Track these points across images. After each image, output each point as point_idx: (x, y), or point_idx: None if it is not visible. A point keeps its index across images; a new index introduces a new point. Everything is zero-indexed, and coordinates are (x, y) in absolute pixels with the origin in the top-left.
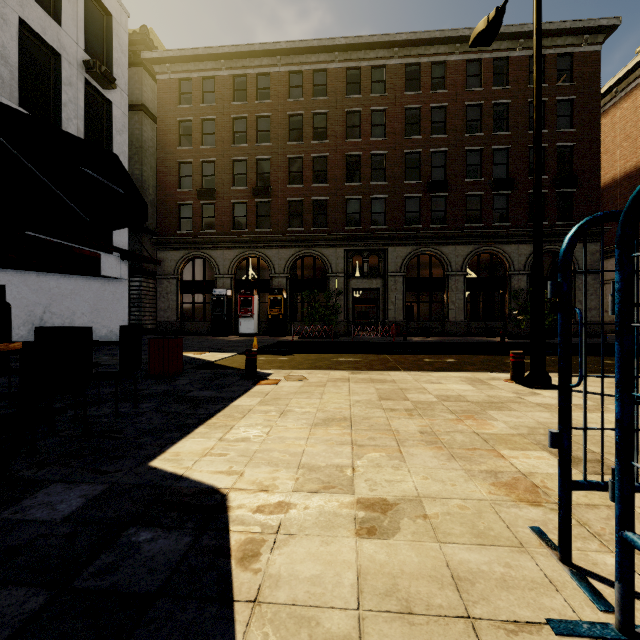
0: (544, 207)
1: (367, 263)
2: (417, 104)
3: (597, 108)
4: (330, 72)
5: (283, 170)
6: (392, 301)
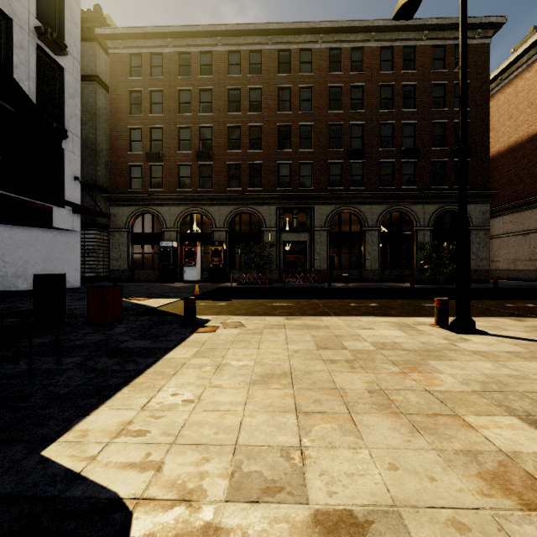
0: (444, 173)
1: (296, 219)
2: (339, 83)
3: (487, 91)
4: (264, 53)
5: (223, 137)
6: (318, 252)
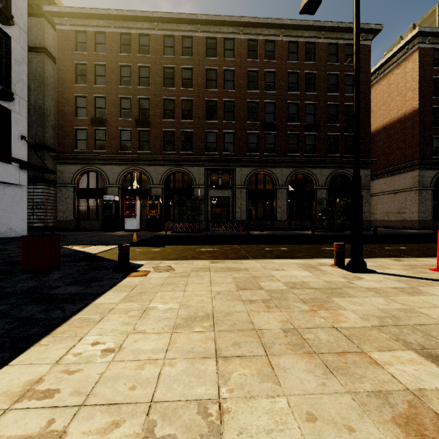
0: (337, 144)
1: (221, 178)
2: (256, 68)
3: (369, 82)
4: (194, 39)
5: (159, 108)
6: (239, 206)
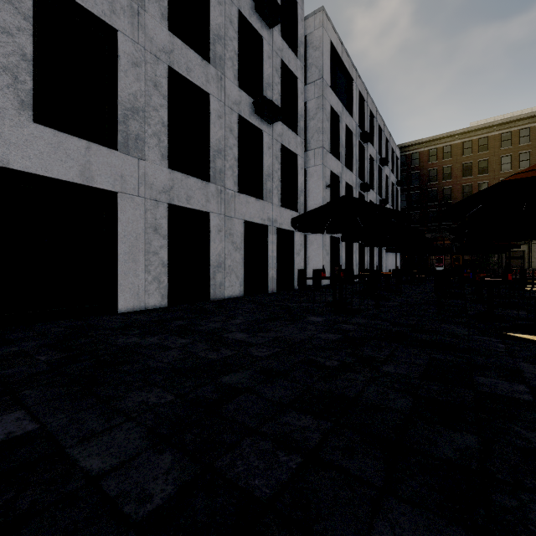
0: None
1: None
2: None
3: None
4: (490, 137)
5: (459, 192)
6: (534, 257)
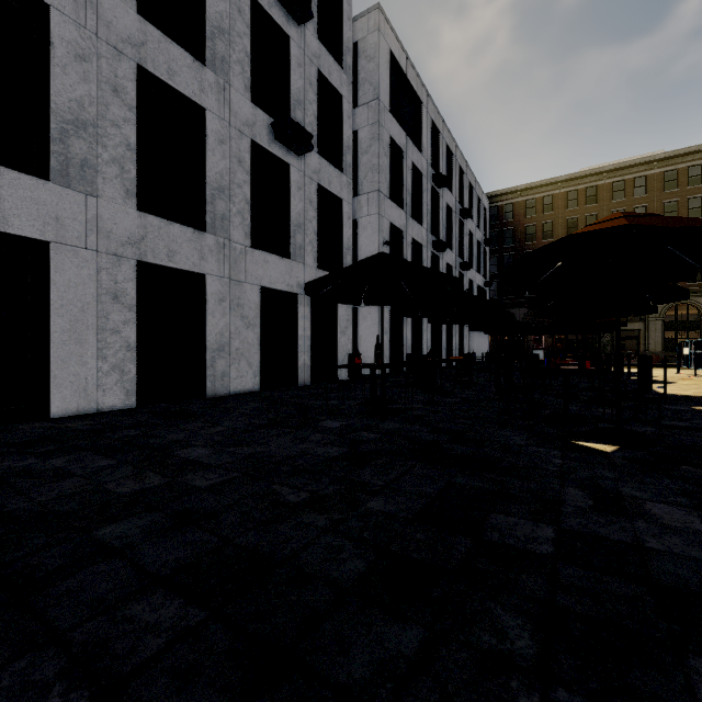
0: None
1: None
2: (674, 198)
3: None
4: (599, 187)
5: None
6: (652, 338)
